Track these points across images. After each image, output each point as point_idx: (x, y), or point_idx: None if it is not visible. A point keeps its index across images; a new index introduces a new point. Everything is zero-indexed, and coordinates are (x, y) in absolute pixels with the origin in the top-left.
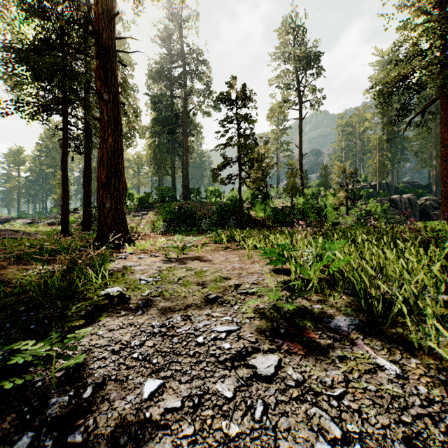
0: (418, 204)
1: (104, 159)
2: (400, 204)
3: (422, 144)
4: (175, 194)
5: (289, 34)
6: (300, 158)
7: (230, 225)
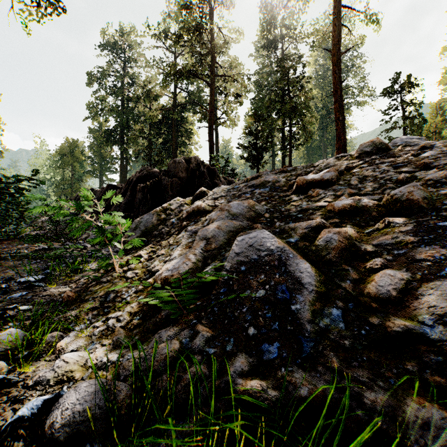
0: None
1: (340, 146)
2: None
3: None
4: None
5: None
6: None
7: None
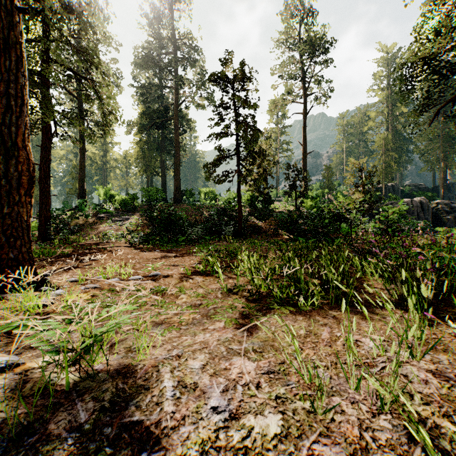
0: (431, 208)
1: None
2: (411, 207)
3: (429, 145)
4: (164, 196)
5: (292, 19)
6: (304, 157)
7: (227, 233)
